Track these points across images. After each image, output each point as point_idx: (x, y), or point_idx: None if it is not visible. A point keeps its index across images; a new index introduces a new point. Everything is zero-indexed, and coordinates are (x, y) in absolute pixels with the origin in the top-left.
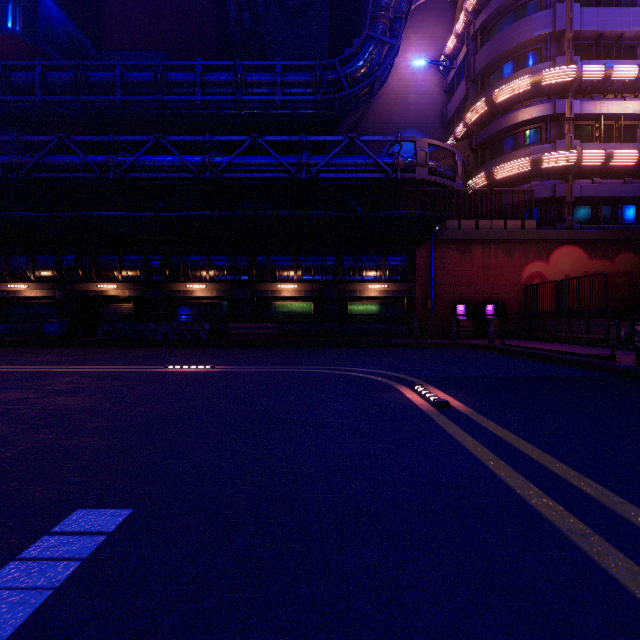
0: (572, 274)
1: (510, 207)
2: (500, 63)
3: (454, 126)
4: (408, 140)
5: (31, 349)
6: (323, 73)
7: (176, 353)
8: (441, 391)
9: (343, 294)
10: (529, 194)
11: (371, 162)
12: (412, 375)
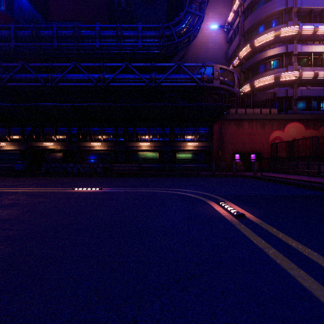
0: (296, 137)
1: (263, 101)
2: (257, 25)
3: (232, 60)
4: (209, 65)
5: (4, 178)
6: (163, 31)
7: (82, 180)
8: (236, 205)
9: (174, 148)
10: (273, 95)
11: (189, 77)
12: (216, 194)
